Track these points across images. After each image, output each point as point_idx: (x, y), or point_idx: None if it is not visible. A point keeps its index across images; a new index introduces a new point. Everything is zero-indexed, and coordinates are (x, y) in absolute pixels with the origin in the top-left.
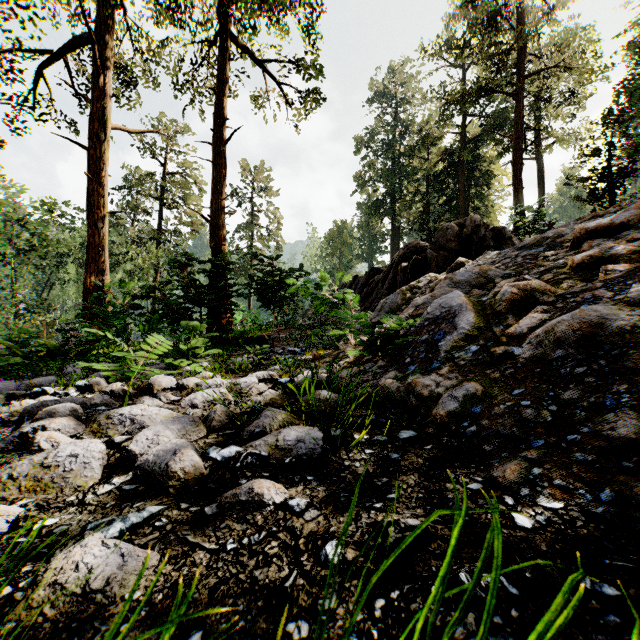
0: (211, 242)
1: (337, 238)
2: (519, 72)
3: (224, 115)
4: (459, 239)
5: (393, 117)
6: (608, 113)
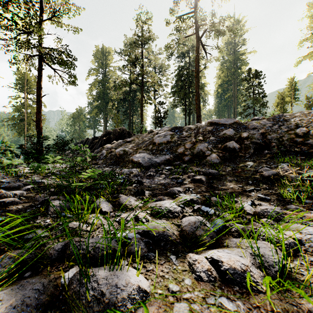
0: (37, 129)
1: (77, 117)
2: (142, 80)
3: (41, 87)
4: (119, 133)
5: (104, 70)
6: (159, 102)
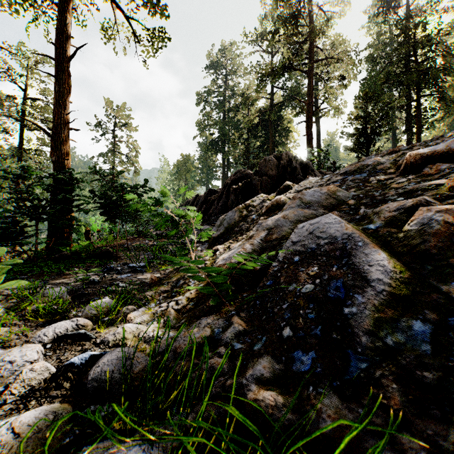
0: (53, 156)
1: (183, 167)
2: (310, 58)
3: (68, 32)
4: (277, 169)
5: (224, 82)
6: (366, 91)
